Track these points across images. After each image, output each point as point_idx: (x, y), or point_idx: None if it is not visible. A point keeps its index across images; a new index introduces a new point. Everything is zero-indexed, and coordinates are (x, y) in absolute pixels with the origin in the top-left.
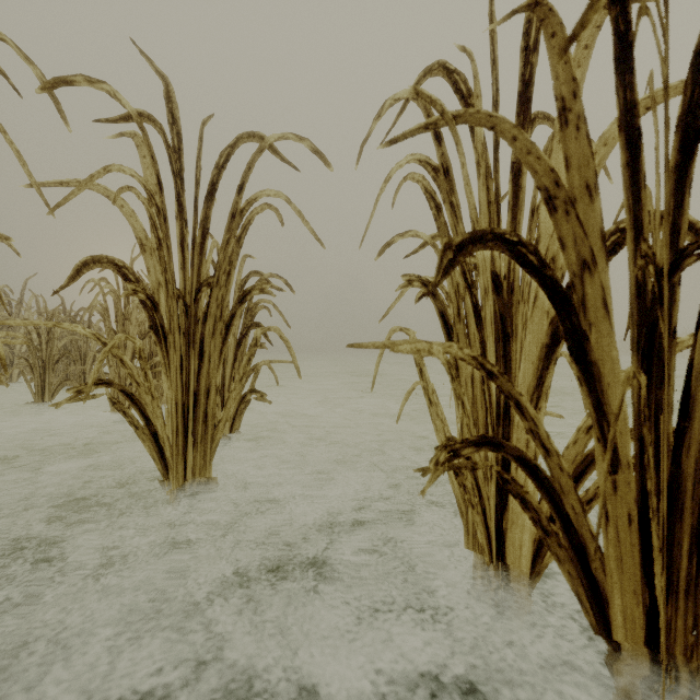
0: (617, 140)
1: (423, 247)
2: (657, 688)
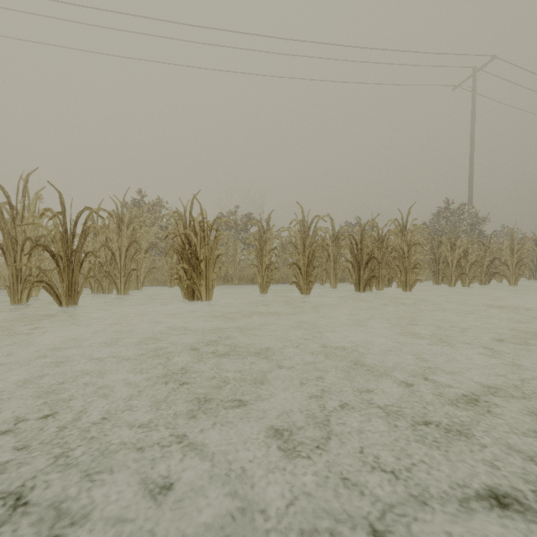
0: None
1: None
2: None
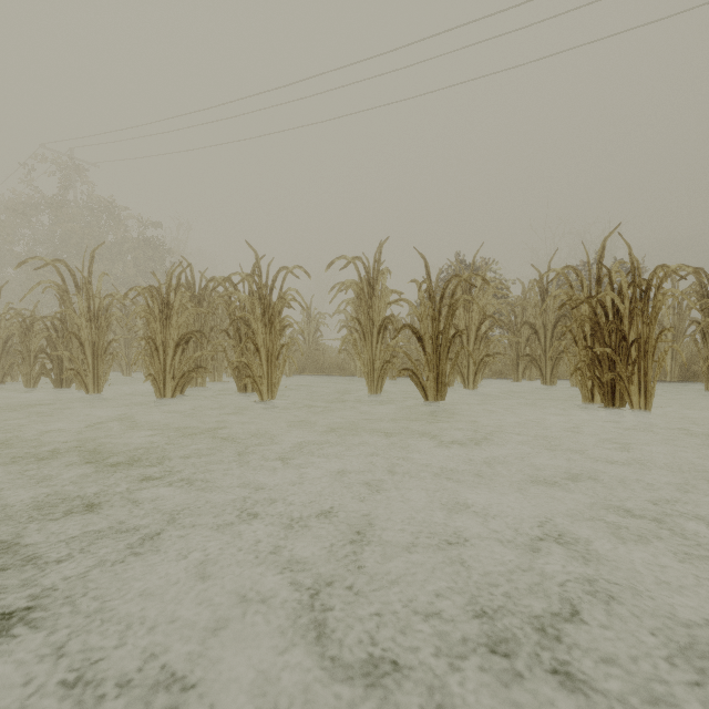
0: (245, 303)
1: (289, 304)
2: (246, 398)
